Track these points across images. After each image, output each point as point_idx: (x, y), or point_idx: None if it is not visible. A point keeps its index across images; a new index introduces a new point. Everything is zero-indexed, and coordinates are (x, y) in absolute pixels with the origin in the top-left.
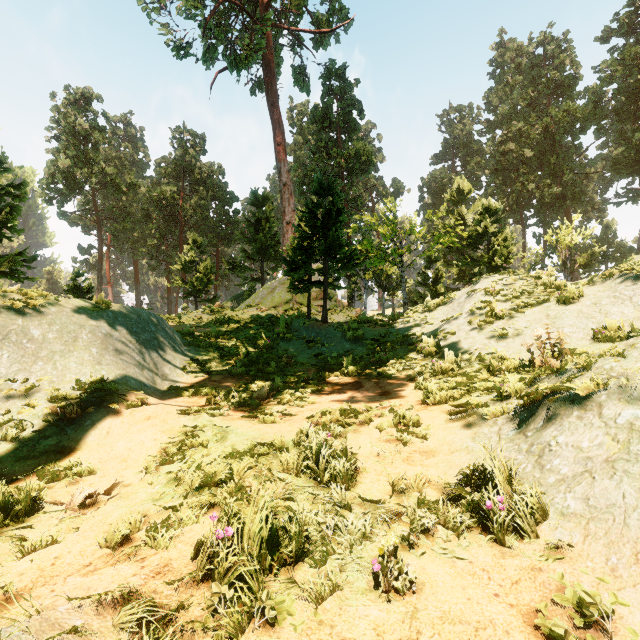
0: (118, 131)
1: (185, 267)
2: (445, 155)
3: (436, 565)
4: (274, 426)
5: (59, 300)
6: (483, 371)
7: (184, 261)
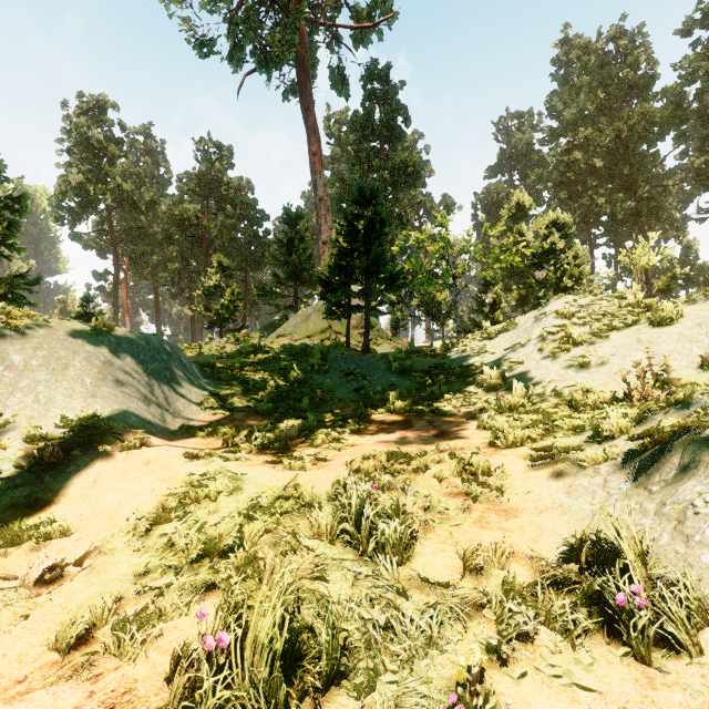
0: (137, 144)
1: (209, 293)
2: (501, 167)
3: (546, 697)
4: (304, 474)
5: (50, 321)
6: (562, 407)
7: (208, 286)
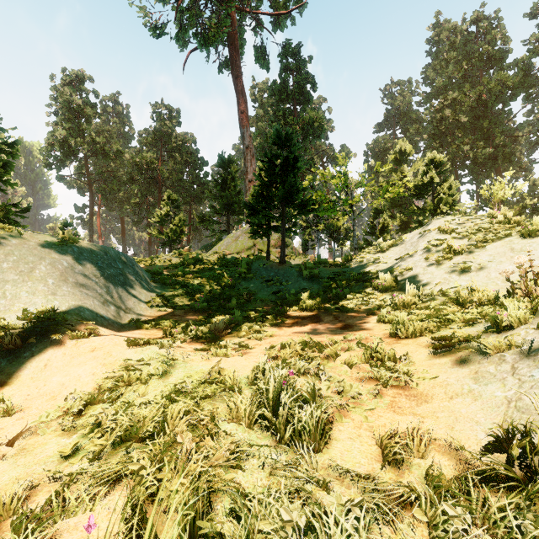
0: (108, 108)
1: (161, 220)
2: (387, 124)
3: None
4: (228, 360)
5: (22, 233)
6: (449, 304)
7: (160, 215)
